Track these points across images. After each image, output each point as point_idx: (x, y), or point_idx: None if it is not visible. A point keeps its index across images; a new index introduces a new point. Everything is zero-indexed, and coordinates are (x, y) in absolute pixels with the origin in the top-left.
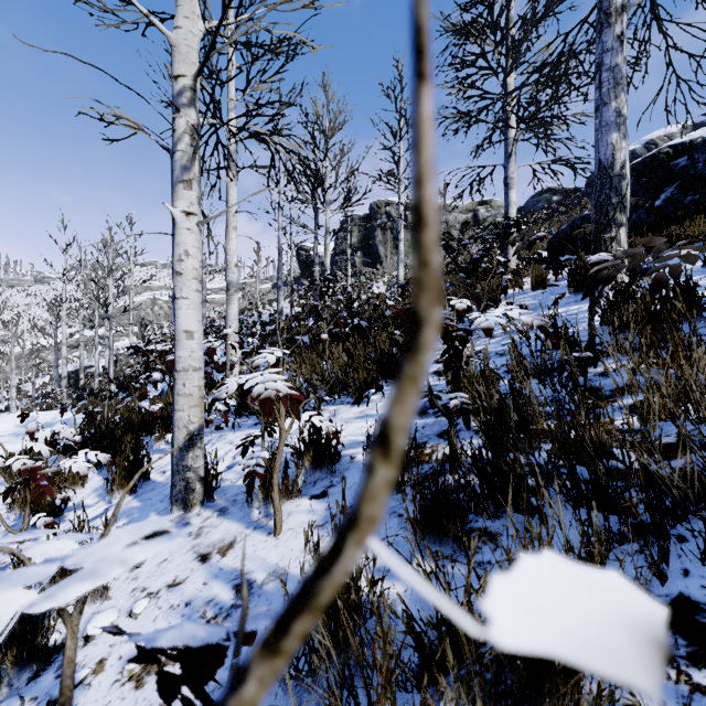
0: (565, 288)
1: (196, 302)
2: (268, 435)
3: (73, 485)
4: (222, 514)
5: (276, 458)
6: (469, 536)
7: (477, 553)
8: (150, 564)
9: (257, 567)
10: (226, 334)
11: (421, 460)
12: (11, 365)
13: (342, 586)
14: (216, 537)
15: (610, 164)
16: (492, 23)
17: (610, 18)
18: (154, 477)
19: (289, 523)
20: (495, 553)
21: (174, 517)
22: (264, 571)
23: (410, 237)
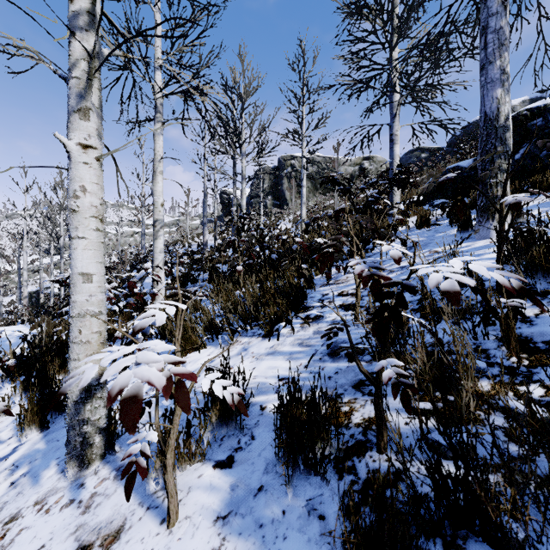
0: (447, 227)
1: (95, 242)
2: None
3: None
4: (119, 476)
5: (170, 433)
6: None
7: None
8: None
9: None
10: (146, 268)
11: (343, 433)
12: None
13: None
14: (105, 516)
15: (495, 117)
16: (381, 4)
17: None
18: None
19: (187, 506)
20: None
21: (69, 476)
22: None
23: (310, 185)
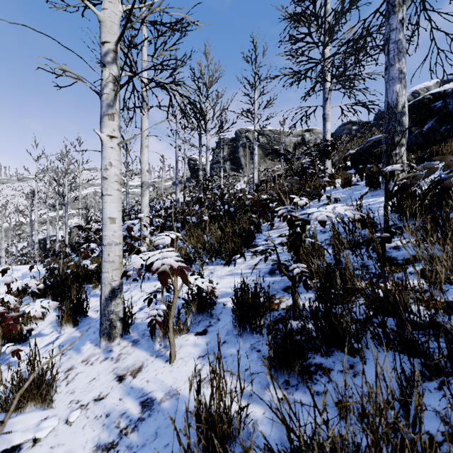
0: (364, 186)
1: (117, 198)
2: (166, 290)
3: (36, 319)
4: (134, 344)
5: (171, 308)
6: (309, 370)
7: (315, 384)
8: (83, 381)
9: (157, 388)
10: (140, 217)
11: (273, 310)
12: (1, 235)
13: (218, 417)
14: (130, 362)
15: (395, 105)
16: (315, 13)
17: (395, 8)
18: (91, 314)
19: (180, 353)
20: (329, 384)
21: (102, 346)
22: (162, 391)
23: (261, 152)
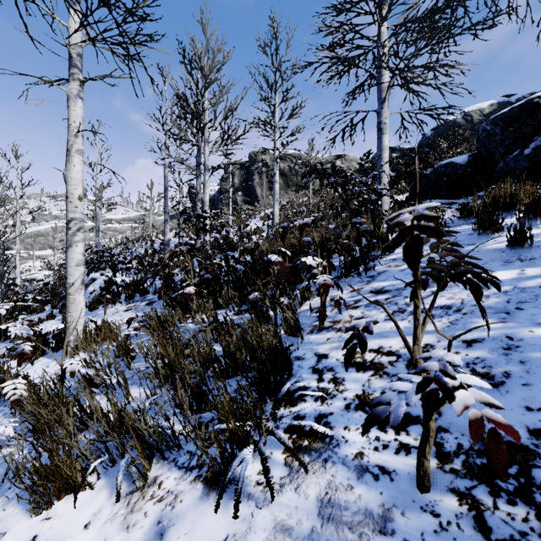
0: (472, 236)
1: None
2: None
3: None
4: None
5: None
6: None
7: None
8: None
9: None
10: None
11: None
12: None
13: None
14: None
15: None
16: None
17: None
18: None
19: None
20: None
21: None
22: None
23: (282, 181)
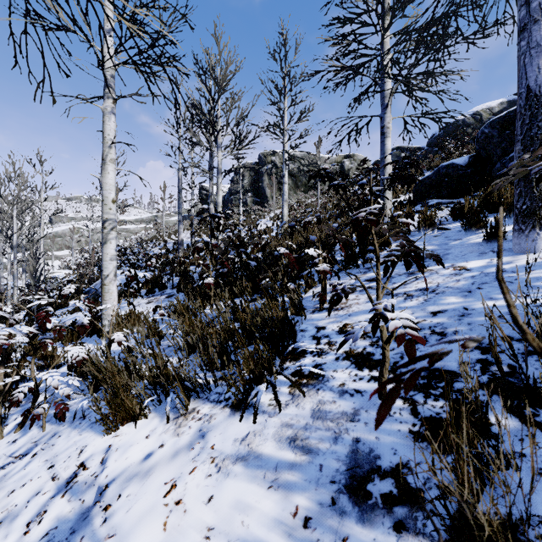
0: (460, 233)
1: None
2: None
3: None
4: None
5: None
6: None
7: None
8: None
9: None
10: (66, 293)
11: None
12: None
13: None
14: None
15: None
16: None
17: None
18: None
19: None
20: None
21: None
22: None
23: (291, 182)
